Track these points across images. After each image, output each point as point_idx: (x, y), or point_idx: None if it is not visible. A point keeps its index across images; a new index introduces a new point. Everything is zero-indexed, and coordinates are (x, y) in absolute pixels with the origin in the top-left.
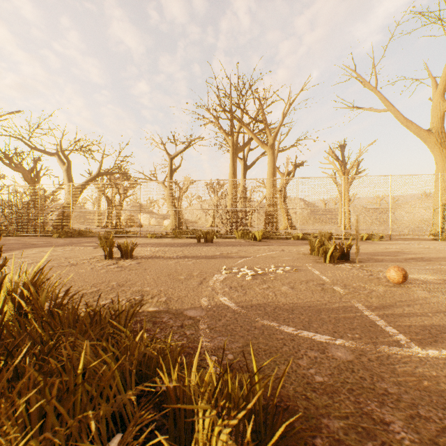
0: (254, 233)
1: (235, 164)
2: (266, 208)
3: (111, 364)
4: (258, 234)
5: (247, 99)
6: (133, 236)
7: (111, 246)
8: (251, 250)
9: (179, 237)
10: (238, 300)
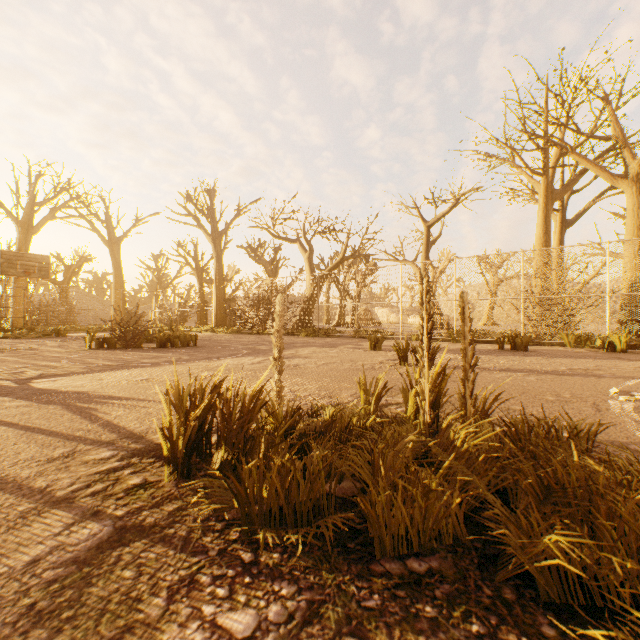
0: (602, 337)
1: (549, 220)
2: (623, 292)
3: None
4: (619, 340)
5: (577, 105)
6: (388, 338)
7: (406, 349)
8: (625, 367)
9: (458, 341)
10: None
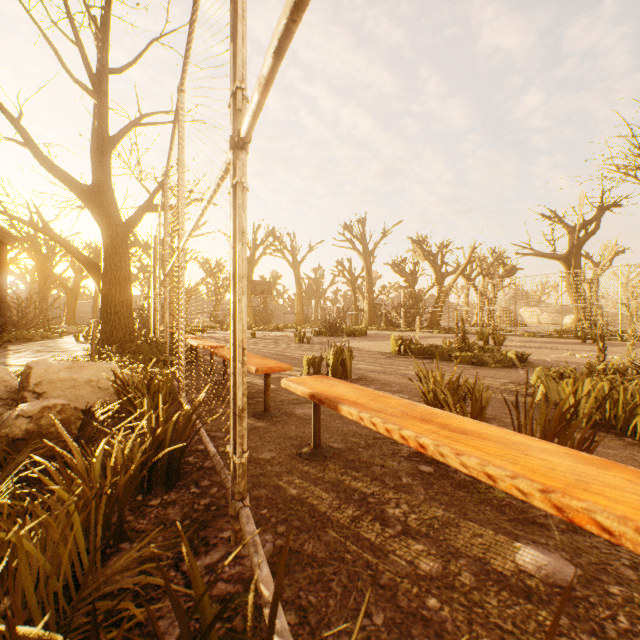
0: None
1: None
2: None
3: (492, 352)
4: None
5: None
6: (507, 335)
7: (487, 337)
8: (636, 350)
9: (564, 338)
10: (553, 359)
